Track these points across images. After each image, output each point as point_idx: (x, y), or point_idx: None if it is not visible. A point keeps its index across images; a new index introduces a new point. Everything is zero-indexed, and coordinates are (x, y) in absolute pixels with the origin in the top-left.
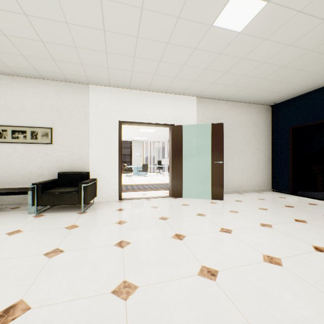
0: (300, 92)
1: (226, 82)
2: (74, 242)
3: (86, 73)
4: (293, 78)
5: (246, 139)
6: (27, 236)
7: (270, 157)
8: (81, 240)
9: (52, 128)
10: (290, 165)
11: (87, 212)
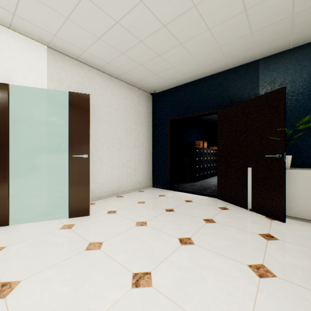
0: (177, 82)
1: (91, 26)
2: None
3: None
4: (173, 56)
5: (126, 127)
6: None
7: (150, 150)
8: None
9: None
10: (168, 159)
11: None
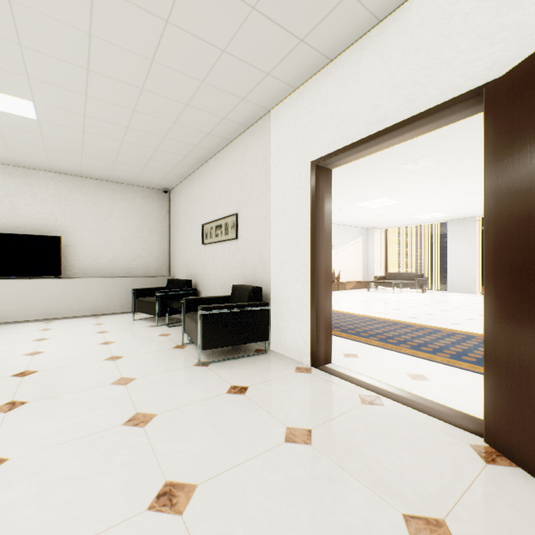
0: None
1: None
2: (42, 407)
3: (233, 93)
4: None
5: None
6: (94, 368)
7: None
8: (50, 409)
9: (237, 213)
10: None
11: (203, 366)
